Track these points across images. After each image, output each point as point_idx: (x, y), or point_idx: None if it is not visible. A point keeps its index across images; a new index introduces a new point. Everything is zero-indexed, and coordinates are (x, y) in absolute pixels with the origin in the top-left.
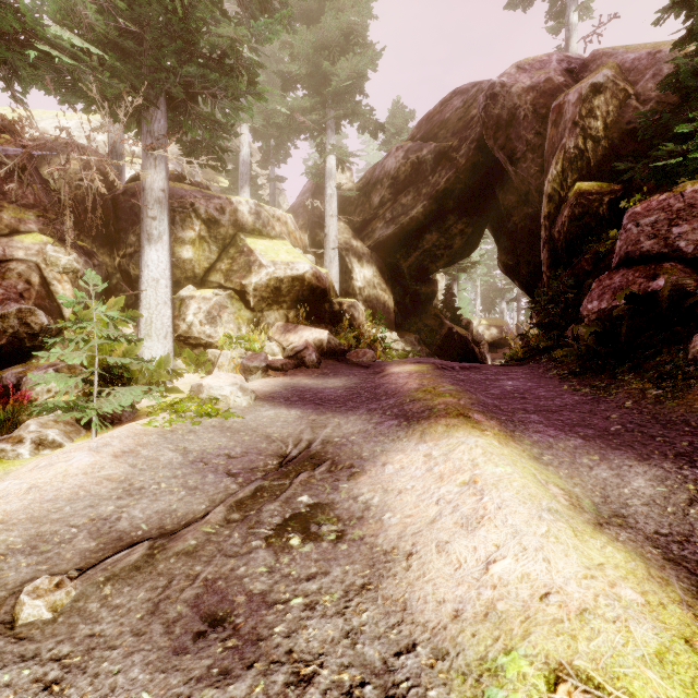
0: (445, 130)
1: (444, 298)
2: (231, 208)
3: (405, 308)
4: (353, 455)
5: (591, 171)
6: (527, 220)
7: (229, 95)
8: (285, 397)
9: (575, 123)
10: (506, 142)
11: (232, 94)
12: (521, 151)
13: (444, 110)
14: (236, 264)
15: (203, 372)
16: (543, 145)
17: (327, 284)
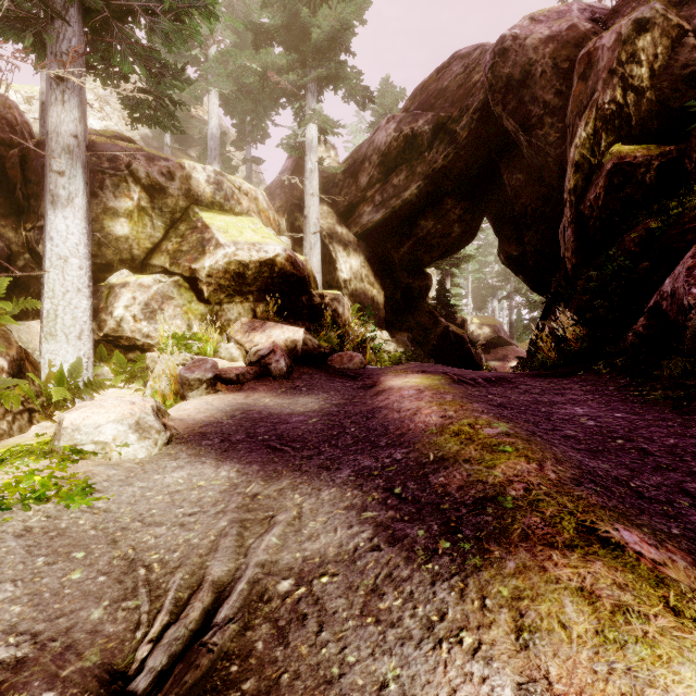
0: (443, 99)
1: (437, 294)
2: (183, 174)
3: (396, 304)
4: (317, 694)
5: (632, 131)
6: (539, 202)
7: (167, 8)
8: (224, 433)
9: (612, 72)
10: (518, 106)
11: (172, 8)
12: (537, 115)
13: (441, 78)
14: (186, 243)
15: (138, 383)
16: (565, 106)
17: (305, 271)
